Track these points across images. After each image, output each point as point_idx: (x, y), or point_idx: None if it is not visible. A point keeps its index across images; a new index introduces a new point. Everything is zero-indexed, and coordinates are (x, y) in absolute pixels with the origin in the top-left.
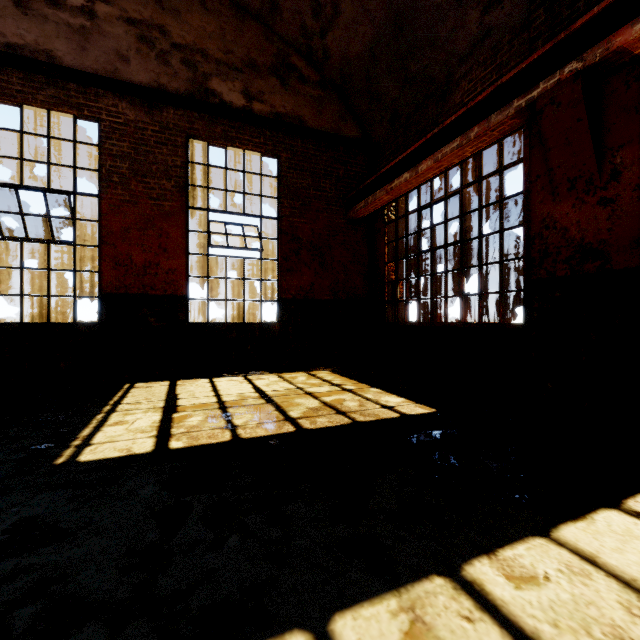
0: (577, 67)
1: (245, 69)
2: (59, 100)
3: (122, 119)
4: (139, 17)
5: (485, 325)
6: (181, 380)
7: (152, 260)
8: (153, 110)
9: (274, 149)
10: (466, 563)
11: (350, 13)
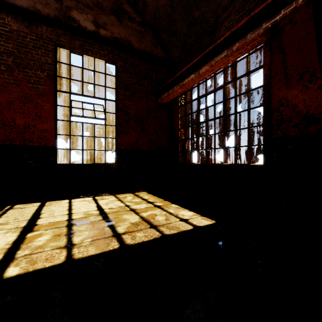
0: None
1: (95, 8)
2: None
3: (8, 28)
4: None
5: (239, 165)
6: (49, 201)
7: (30, 123)
8: (31, 25)
9: (113, 59)
10: None
11: None
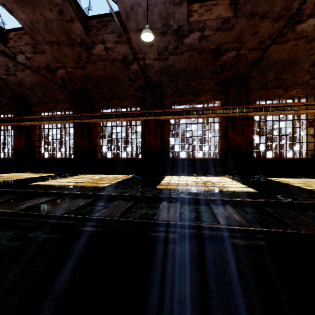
0: (16, 124)
1: None
2: None
3: None
4: None
5: (8, 158)
6: None
7: None
8: None
9: None
10: None
11: None
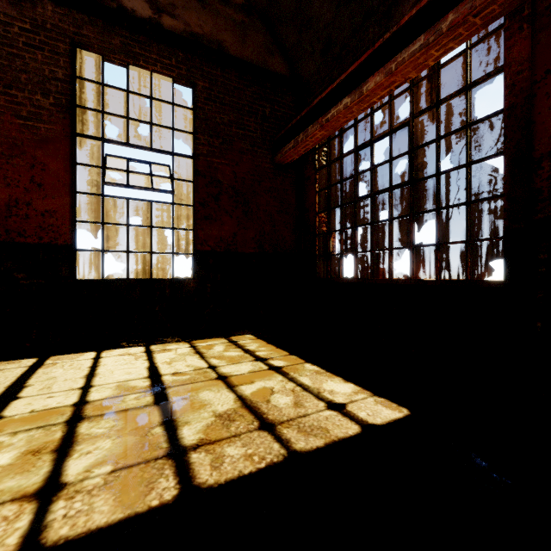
0: None
1: None
2: None
3: None
4: None
5: (448, 283)
6: (56, 356)
7: (20, 198)
8: (22, 1)
9: (189, 75)
10: None
11: None
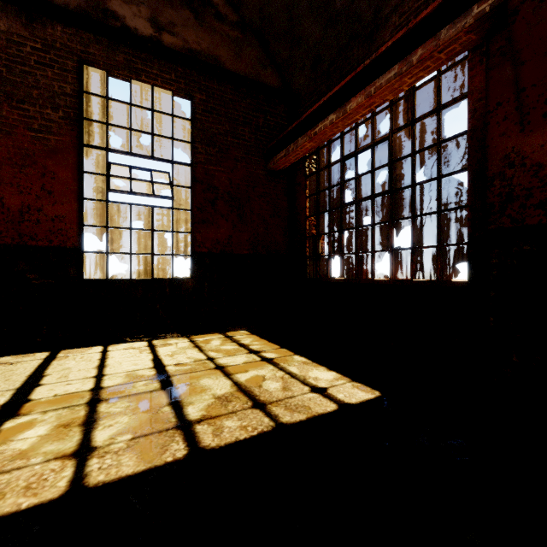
0: None
1: None
2: None
3: None
4: None
5: (421, 283)
6: (66, 349)
7: (32, 204)
8: (33, 23)
9: (187, 88)
10: None
11: None
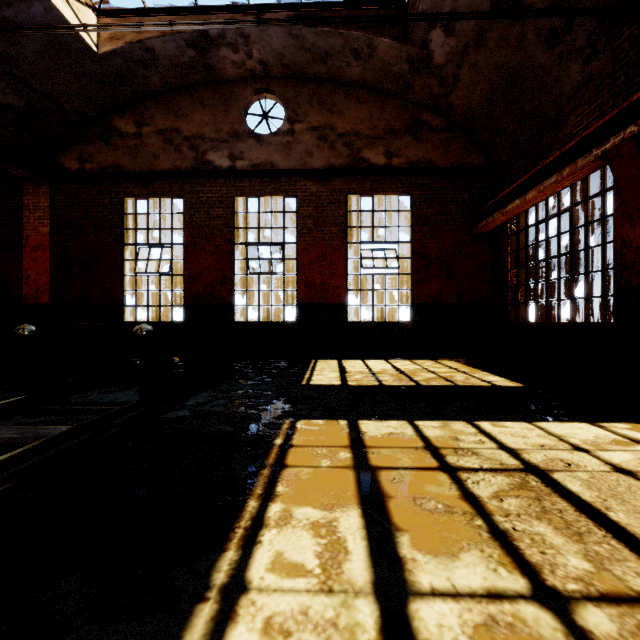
0: (634, 130)
1: (386, 136)
2: (277, 190)
3: (309, 193)
4: (318, 124)
5: (587, 324)
6: (344, 360)
7: (325, 281)
8: (326, 182)
9: (408, 190)
10: (478, 421)
11: (468, 79)
